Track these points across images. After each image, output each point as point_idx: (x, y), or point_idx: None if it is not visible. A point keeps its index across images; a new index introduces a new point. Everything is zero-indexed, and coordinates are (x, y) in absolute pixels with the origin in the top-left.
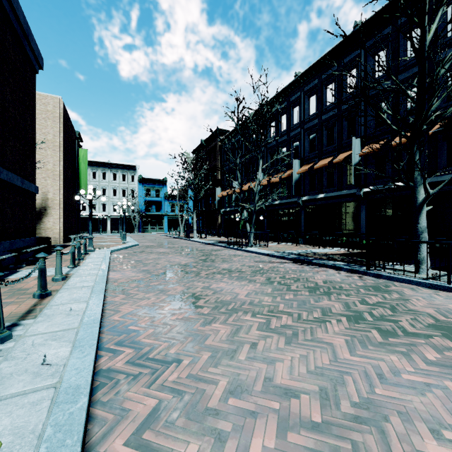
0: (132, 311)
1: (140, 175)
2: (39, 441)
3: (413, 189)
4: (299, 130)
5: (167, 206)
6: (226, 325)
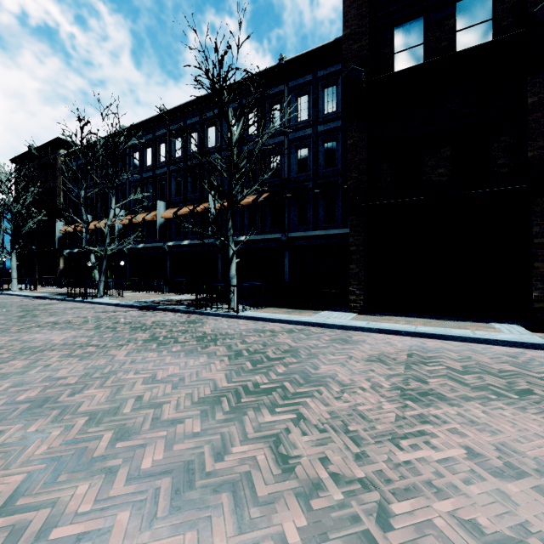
0: None
1: None
2: None
3: (228, 246)
4: (166, 170)
5: None
6: (26, 360)
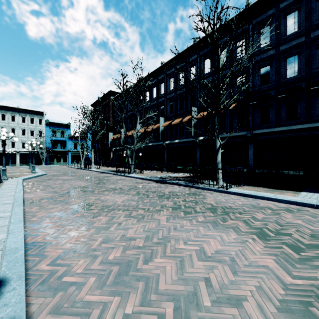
0: (45, 215)
1: (47, 119)
2: (0, 267)
3: (215, 141)
4: (164, 98)
5: (71, 144)
6: (106, 216)
